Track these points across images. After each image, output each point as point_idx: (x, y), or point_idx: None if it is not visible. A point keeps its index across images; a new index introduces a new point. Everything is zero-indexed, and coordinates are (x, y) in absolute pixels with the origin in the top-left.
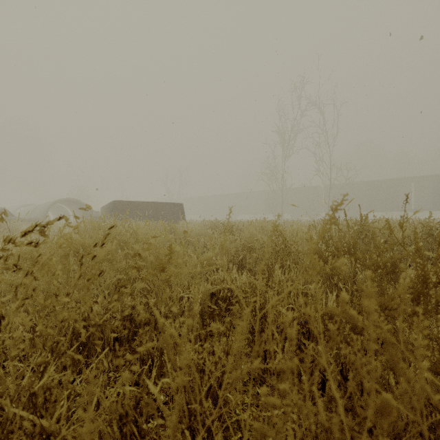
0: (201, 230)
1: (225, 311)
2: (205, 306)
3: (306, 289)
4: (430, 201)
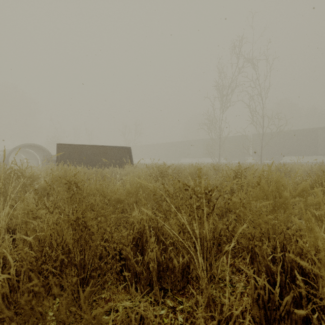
0: (138, 187)
1: None
2: None
3: None
4: None
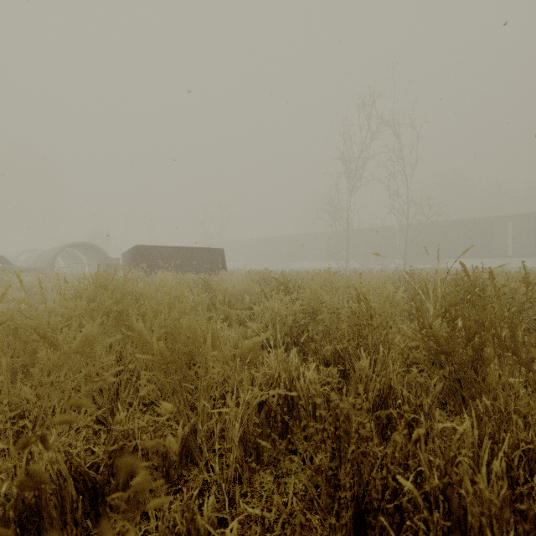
0: (246, 286)
1: (282, 426)
2: (249, 423)
3: (419, 402)
4: (531, 245)
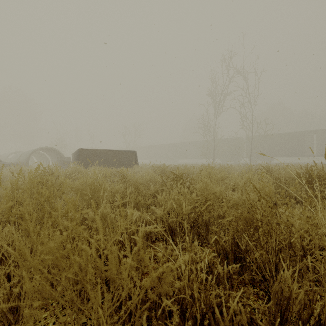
0: (151, 177)
1: None
2: None
3: None
4: None
